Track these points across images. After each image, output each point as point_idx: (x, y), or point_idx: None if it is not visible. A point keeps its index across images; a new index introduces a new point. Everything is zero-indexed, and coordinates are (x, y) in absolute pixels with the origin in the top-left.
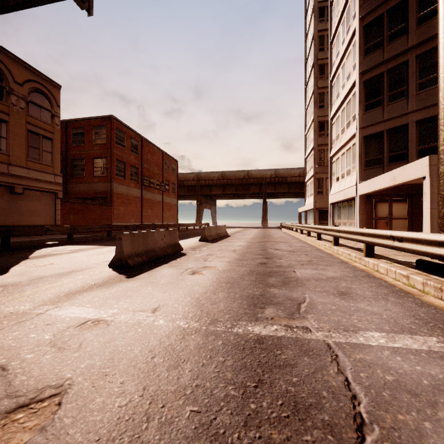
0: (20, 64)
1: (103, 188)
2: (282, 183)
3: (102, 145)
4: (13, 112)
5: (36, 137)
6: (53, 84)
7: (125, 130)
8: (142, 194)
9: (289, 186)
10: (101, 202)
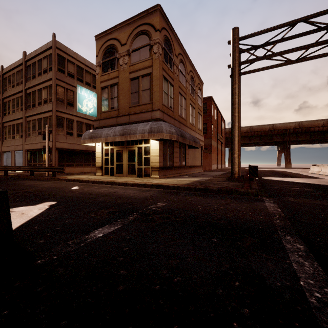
0: (196, 75)
1: (204, 142)
2: (304, 132)
3: (203, 115)
4: (195, 103)
5: (199, 115)
6: (201, 83)
7: (213, 104)
8: (217, 145)
9: (311, 135)
10: (209, 151)
